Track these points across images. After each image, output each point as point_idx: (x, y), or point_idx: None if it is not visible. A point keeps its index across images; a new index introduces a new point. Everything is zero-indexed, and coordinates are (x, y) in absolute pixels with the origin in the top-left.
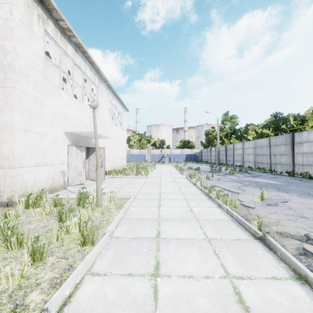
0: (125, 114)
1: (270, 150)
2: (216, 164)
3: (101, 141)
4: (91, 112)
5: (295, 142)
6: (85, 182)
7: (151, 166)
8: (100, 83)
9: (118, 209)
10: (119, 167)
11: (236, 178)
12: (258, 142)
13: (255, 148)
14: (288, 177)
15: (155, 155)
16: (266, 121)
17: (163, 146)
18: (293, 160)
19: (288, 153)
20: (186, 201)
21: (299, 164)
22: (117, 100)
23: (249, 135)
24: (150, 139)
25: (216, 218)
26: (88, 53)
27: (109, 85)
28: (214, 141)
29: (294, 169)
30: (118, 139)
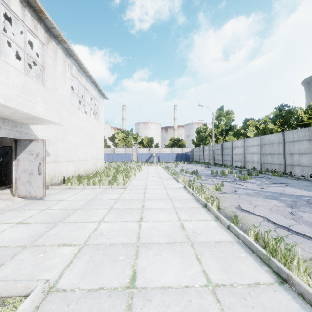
0: (102, 102)
1: (284, 148)
2: (211, 164)
3: (53, 131)
4: (24, 80)
5: None
6: (2, 204)
7: (136, 168)
8: (50, 40)
9: None
10: (92, 171)
11: (257, 188)
12: (266, 138)
13: (261, 146)
14: None
15: (142, 155)
16: (267, 116)
17: (151, 145)
18: None
19: None
20: (221, 310)
21: None
22: (87, 80)
23: (249, 132)
24: (137, 137)
25: None
26: None
27: (69, 49)
28: (208, 138)
29: None
30: (89, 132)
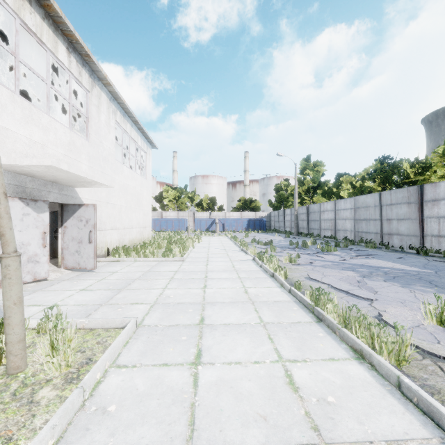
0: (150, 152)
1: (381, 213)
2: (294, 233)
3: (97, 193)
4: (70, 136)
5: (425, 199)
6: (52, 275)
7: (194, 238)
8: (94, 85)
9: (65, 387)
10: (138, 241)
11: (339, 260)
12: (361, 200)
13: (355, 209)
14: (419, 256)
15: (201, 221)
16: (367, 170)
17: (213, 207)
18: (422, 228)
19: (413, 217)
20: (267, 332)
21: (431, 234)
22: (133, 126)
23: (342, 191)
24: (194, 196)
25: (386, 430)
26: (58, 10)
27: (114, 93)
28: (289, 199)
29: (423, 243)
30: (135, 192)
